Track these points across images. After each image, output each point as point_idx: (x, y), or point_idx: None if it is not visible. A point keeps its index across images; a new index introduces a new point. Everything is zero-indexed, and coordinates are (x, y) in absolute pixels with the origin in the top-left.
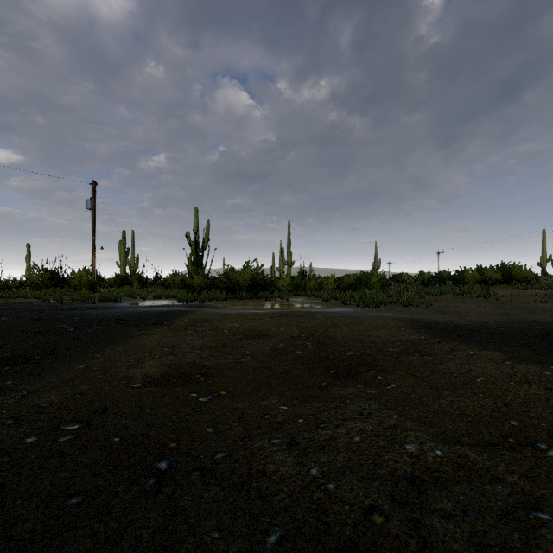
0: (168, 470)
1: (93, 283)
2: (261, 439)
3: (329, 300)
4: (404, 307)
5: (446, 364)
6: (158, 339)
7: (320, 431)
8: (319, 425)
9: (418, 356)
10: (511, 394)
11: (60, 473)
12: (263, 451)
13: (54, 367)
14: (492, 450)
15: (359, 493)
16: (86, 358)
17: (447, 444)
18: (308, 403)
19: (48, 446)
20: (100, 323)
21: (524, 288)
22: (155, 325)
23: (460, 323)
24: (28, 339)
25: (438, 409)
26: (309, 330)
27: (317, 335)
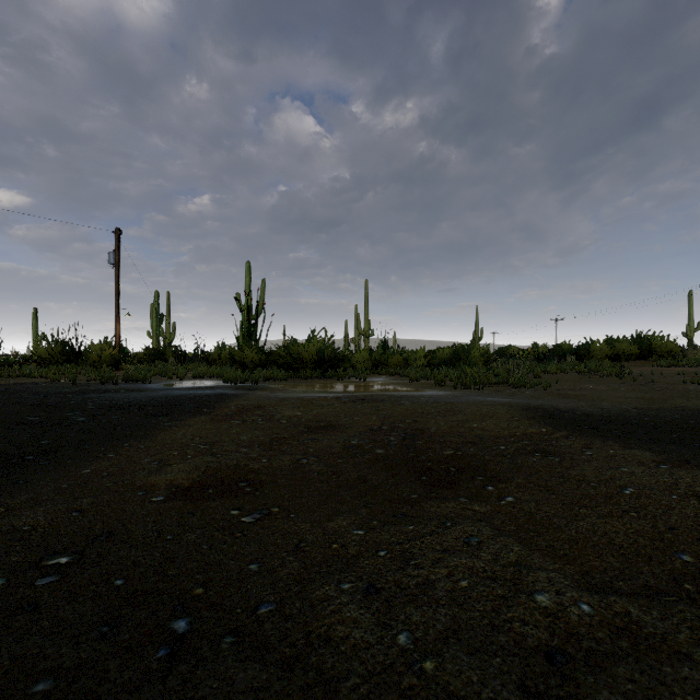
0: (187, 633)
1: (117, 359)
2: (325, 583)
3: (418, 380)
4: (515, 389)
5: (579, 468)
6: (194, 432)
7: (411, 571)
8: (408, 561)
9: (540, 457)
10: (675, 513)
11: (29, 638)
12: (327, 603)
13: (49, 472)
14: (663, 604)
15: (472, 679)
16: (95, 458)
17: (595, 593)
18: (393, 526)
19: (19, 593)
20: (120, 411)
21: (668, 364)
22: (191, 413)
23: (591, 411)
24: (23, 432)
25: (576, 537)
26: (393, 420)
27: (403, 427)
